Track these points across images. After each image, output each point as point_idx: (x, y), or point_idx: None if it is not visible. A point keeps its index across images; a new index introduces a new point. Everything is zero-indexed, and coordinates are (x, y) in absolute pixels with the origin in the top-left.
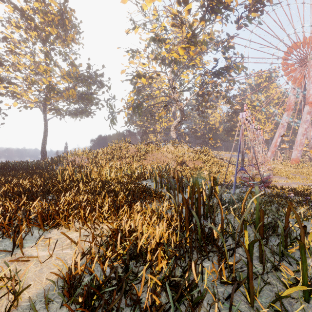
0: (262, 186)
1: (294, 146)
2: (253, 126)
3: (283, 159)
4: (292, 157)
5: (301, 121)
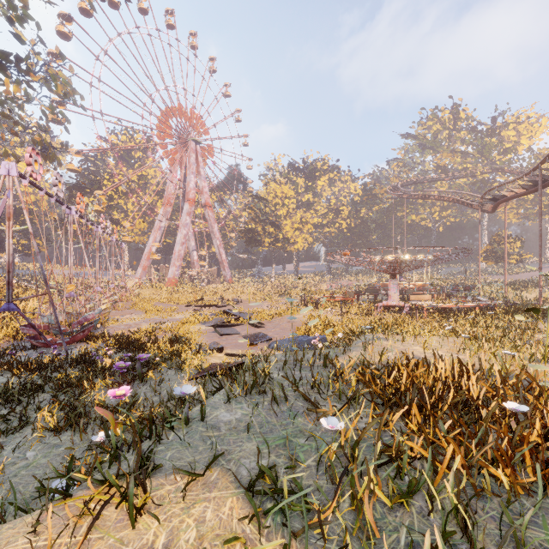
0: (70, 341)
1: (172, 259)
2: (74, 209)
3: (159, 280)
4: (169, 276)
5: (180, 224)
